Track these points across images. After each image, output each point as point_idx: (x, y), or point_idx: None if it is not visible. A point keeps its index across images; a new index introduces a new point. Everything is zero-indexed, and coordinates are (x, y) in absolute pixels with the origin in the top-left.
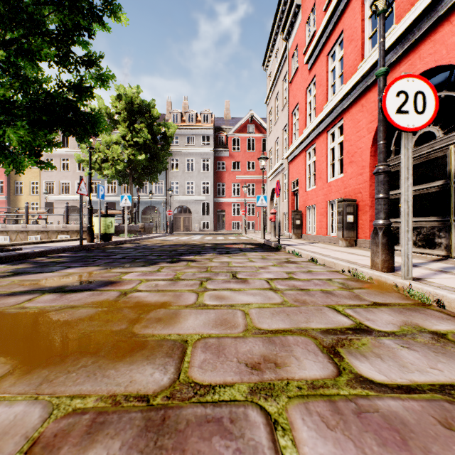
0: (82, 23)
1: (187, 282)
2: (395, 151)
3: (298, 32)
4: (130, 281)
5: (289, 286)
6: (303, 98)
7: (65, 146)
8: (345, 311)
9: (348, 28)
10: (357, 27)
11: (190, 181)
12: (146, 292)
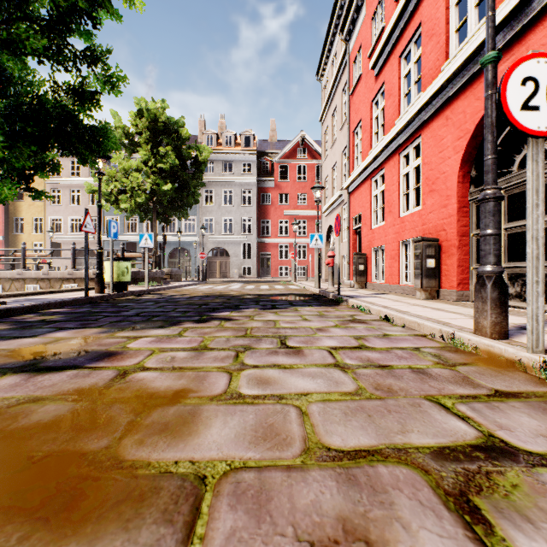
0: (81, 3)
1: (217, 354)
2: (481, 180)
3: (361, 30)
4: (137, 351)
5: (362, 360)
6: (367, 112)
7: (76, 174)
8: (458, 407)
9: (428, 20)
10: (439, 17)
11: (228, 217)
12: (155, 371)
